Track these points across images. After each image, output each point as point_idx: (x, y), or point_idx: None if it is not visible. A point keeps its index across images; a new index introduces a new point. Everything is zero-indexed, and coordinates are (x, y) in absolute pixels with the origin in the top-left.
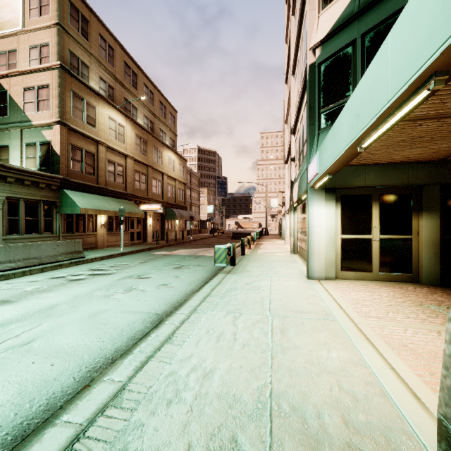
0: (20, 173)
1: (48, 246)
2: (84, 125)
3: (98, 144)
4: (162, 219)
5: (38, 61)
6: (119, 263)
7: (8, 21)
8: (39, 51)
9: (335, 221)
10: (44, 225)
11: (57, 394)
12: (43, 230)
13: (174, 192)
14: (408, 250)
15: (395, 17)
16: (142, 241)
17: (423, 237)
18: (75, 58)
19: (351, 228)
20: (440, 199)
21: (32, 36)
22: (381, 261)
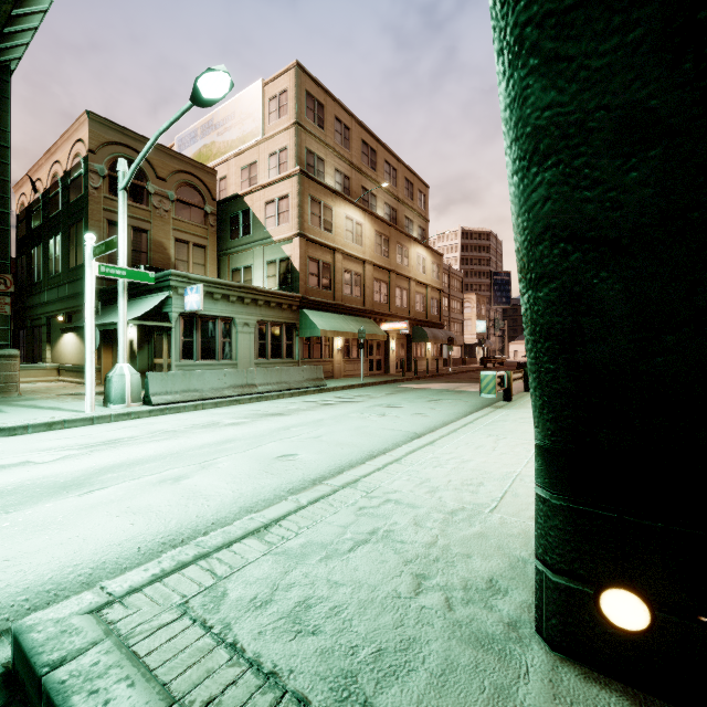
0: (268, 295)
1: (295, 371)
2: (321, 232)
3: (334, 252)
4: (408, 342)
5: (277, 169)
6: (363, 394)
7: (249, 133)
8: (277, 157)
9: None
10: (286, 349)
11: (353, 460)
12: (285, 354)
13: (424, 304)
14: None
15: None
16: (383, 372)
17: None
18: (311, 155)
19: None
20: None
21: (271, 143)
22: None
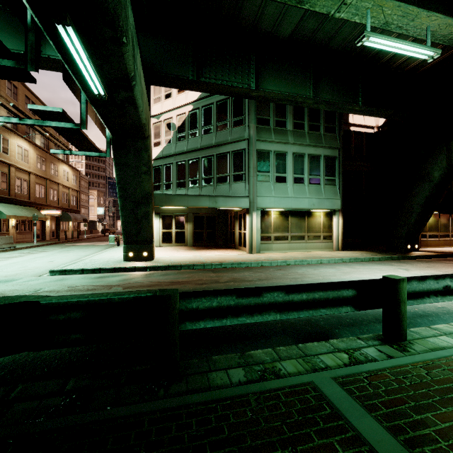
0: None
1: None
2: (1, 153)
3: (10, 166)
4: (57, 221)
5: None
6: (46, 249)
7: None
8: None
9: (160, 225)
10: None
11: (76, 260)
12: None
13: (68, 199)
14: (184, 235)
15: (170, 165)
16: (41, 239)
17: (188, 230)
18: None
19: (165, 228)
20: (193, 218)
21: None
22: (175, 239)
